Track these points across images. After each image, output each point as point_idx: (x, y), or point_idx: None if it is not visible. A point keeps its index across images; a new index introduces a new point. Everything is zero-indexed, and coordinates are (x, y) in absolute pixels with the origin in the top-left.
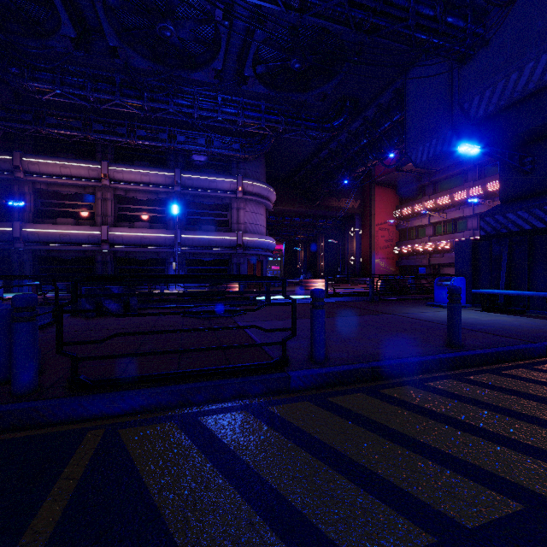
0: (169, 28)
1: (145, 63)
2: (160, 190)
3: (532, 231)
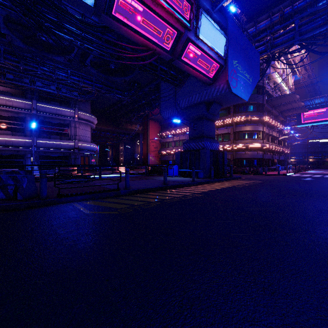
0: (45, 36)
1: (24, 45)
2: (20, 111)
3: (196, 150)
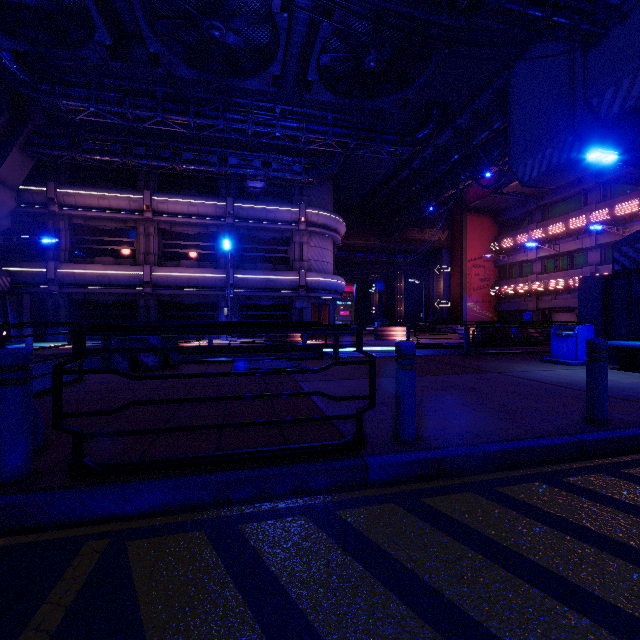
0: (218, 26)
1: (191, 72)
2: (209, 222)
3: None
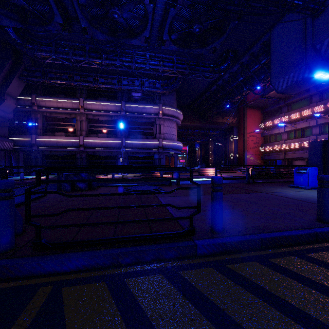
0: (116, 12)
1: (103, 36)
2: (113, 114)
3: None
